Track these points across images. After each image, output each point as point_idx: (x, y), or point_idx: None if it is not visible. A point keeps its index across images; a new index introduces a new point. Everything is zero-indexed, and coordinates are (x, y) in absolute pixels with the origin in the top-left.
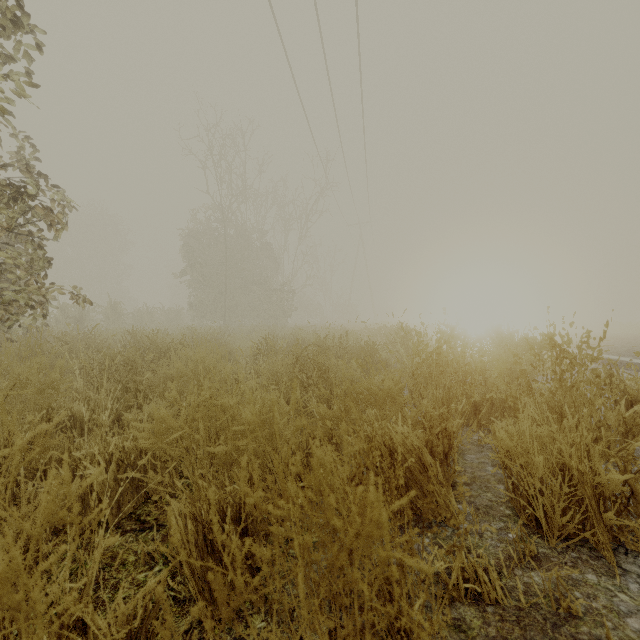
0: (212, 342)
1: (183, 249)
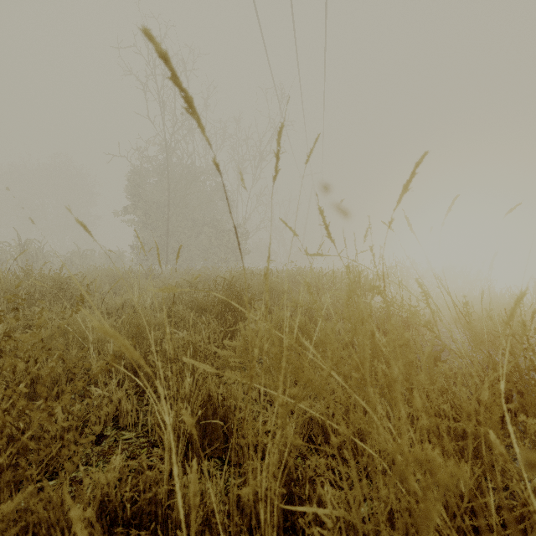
0: (55, 295)
1: (128, 188)
